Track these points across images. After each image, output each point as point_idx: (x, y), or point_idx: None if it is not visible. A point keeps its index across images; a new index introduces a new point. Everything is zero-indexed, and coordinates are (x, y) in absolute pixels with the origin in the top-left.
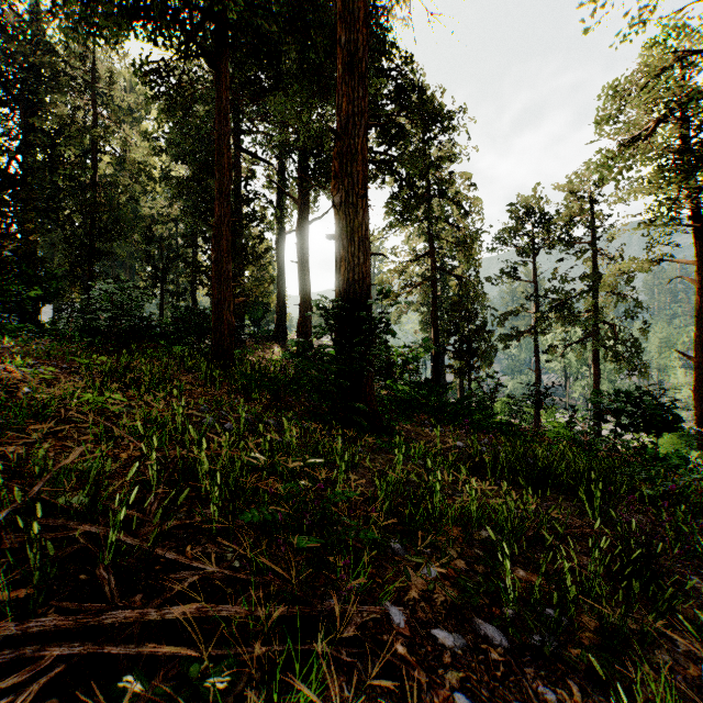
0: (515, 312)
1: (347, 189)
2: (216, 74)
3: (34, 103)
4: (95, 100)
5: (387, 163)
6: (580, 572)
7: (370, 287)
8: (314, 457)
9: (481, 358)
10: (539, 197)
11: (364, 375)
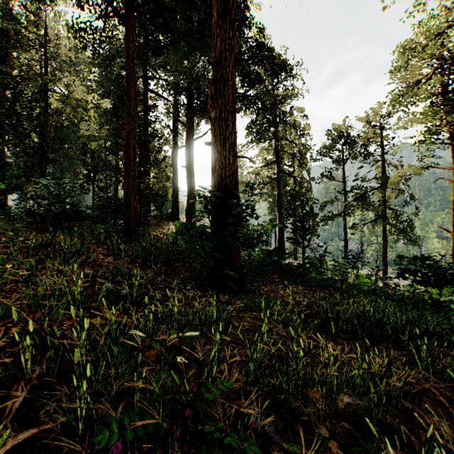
0: (331, 201)
1: (220, 107)
2: (126, 29)
3: (4, 57)
4: (46, 55)
5: (247, 98)
6: (447, 449)
7: (238, 181)
8: (192, 330)
9: (311, 233)
10: (347, 125)
11: (233, 248)
